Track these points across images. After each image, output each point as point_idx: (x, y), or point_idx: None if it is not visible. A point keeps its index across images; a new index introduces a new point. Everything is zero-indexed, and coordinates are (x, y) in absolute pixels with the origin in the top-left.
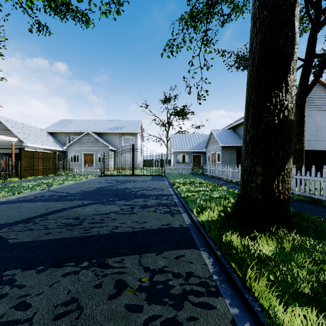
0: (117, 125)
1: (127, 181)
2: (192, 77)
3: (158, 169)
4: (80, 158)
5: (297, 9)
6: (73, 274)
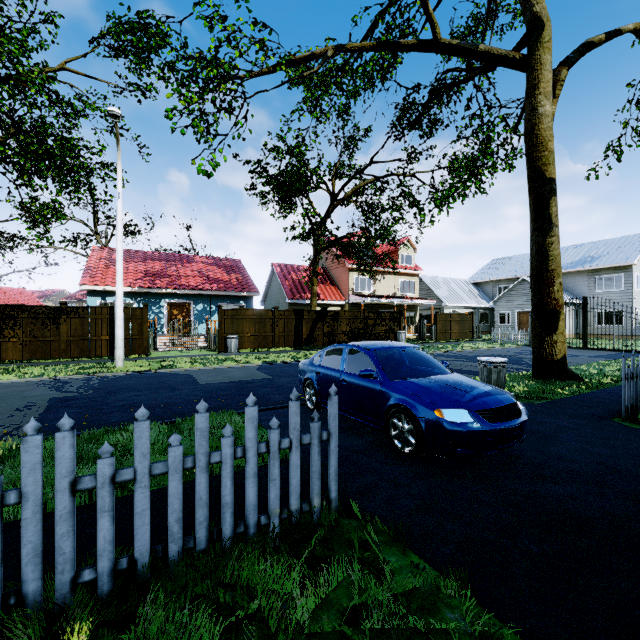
0: (586, 255)
1: None
2: None
3: None
4: (511, 318)
5: (549, 239)
6: None
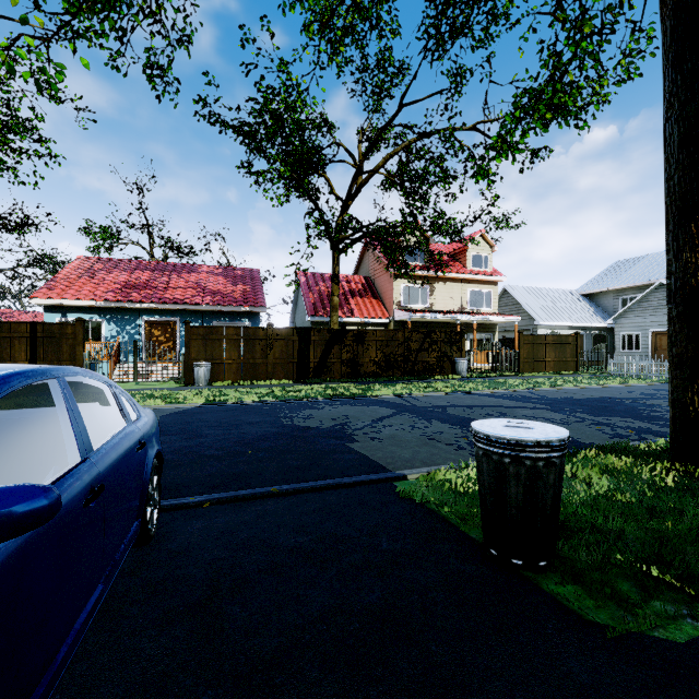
0: None
1: None
2: None
3: None
4: (641, 342)
5: None
6: (453, 428)
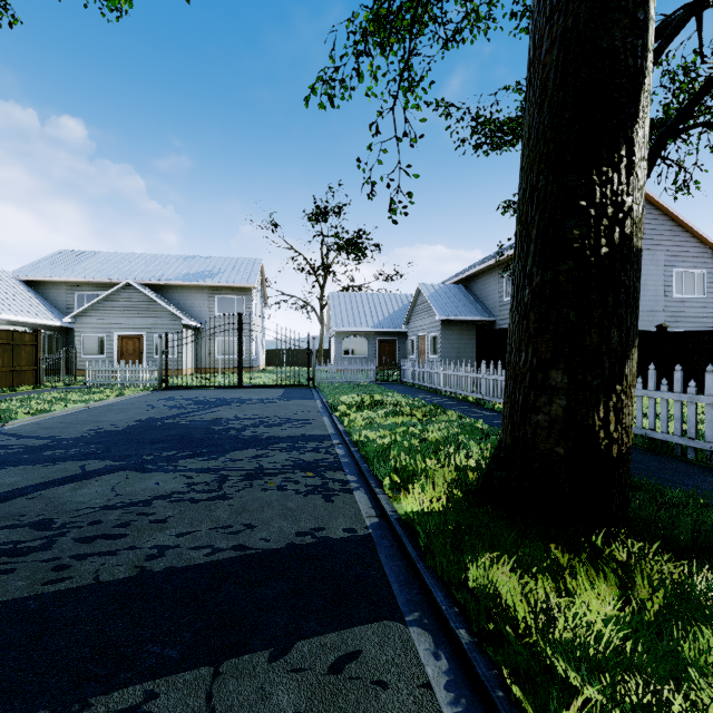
0: (203, 268)
1: (223, 402)
2: (378, 161)
3: (301, 372)
4: (107, 346)
5: None
6: None
